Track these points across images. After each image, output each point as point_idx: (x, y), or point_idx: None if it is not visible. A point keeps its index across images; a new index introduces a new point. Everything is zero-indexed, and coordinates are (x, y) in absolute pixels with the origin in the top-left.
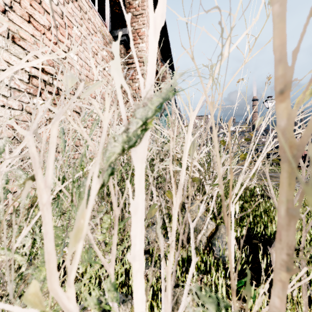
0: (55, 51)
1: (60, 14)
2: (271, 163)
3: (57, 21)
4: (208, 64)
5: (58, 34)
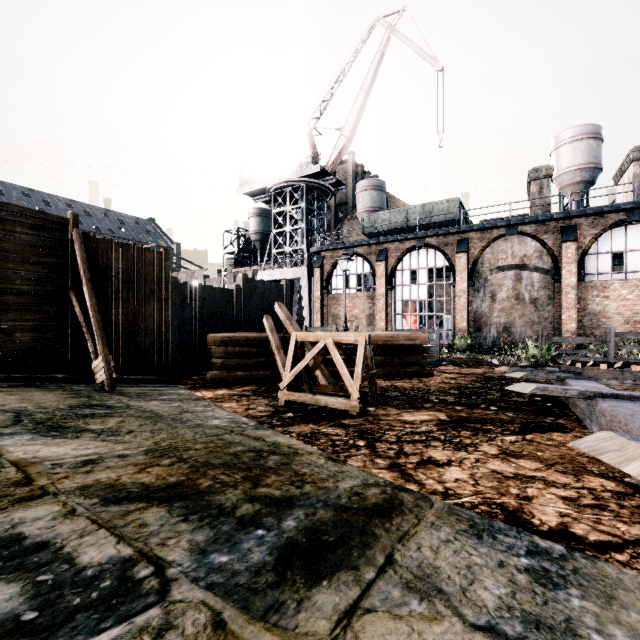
0: (634, 309)
1: (637, 296)
2: None
3: (635, 299)
4: None
5: (636, 303)
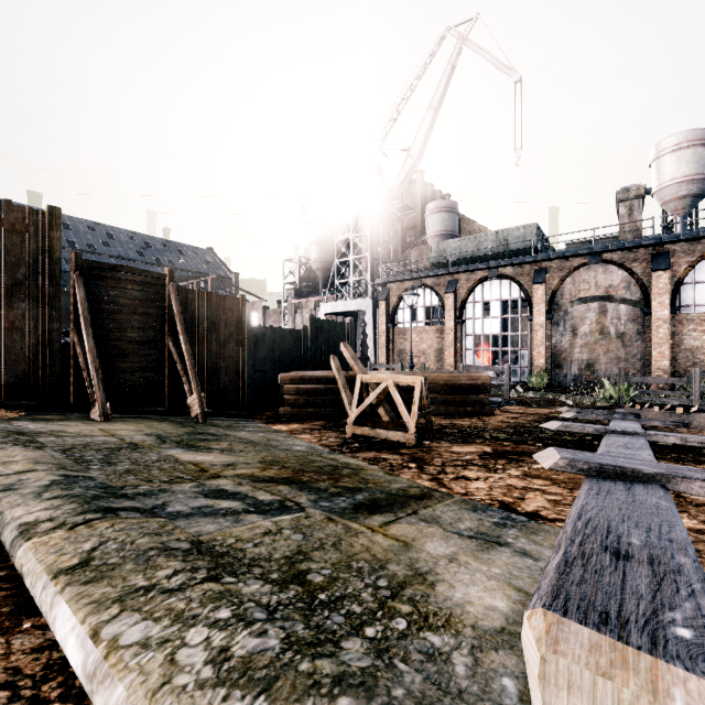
0: None
1: None
2: None
3: None
4: None
5: None
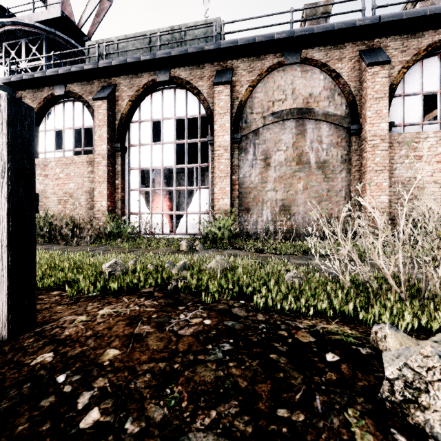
0: None
1: None
2: None
3: None
4: None
5: None
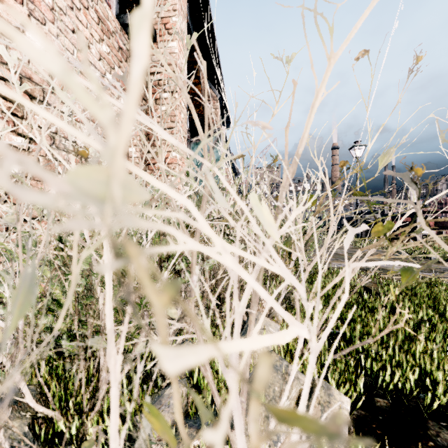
0: None
1: None
2: (360, 234)
3: None
4: (283, 53)
5: None
